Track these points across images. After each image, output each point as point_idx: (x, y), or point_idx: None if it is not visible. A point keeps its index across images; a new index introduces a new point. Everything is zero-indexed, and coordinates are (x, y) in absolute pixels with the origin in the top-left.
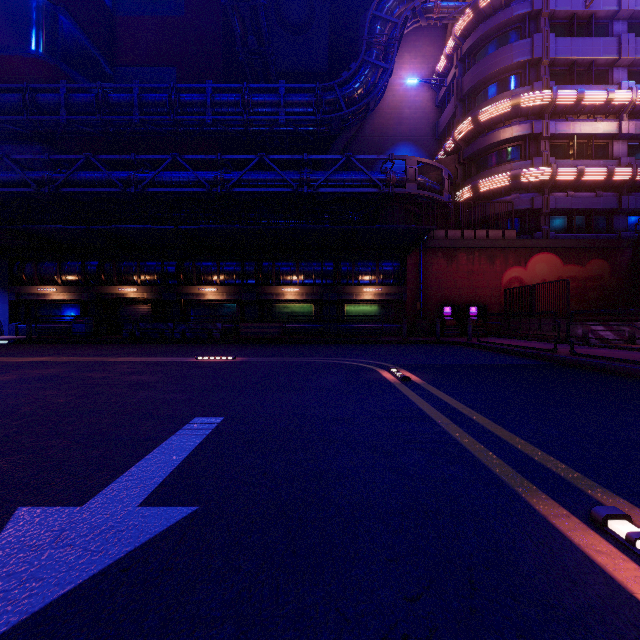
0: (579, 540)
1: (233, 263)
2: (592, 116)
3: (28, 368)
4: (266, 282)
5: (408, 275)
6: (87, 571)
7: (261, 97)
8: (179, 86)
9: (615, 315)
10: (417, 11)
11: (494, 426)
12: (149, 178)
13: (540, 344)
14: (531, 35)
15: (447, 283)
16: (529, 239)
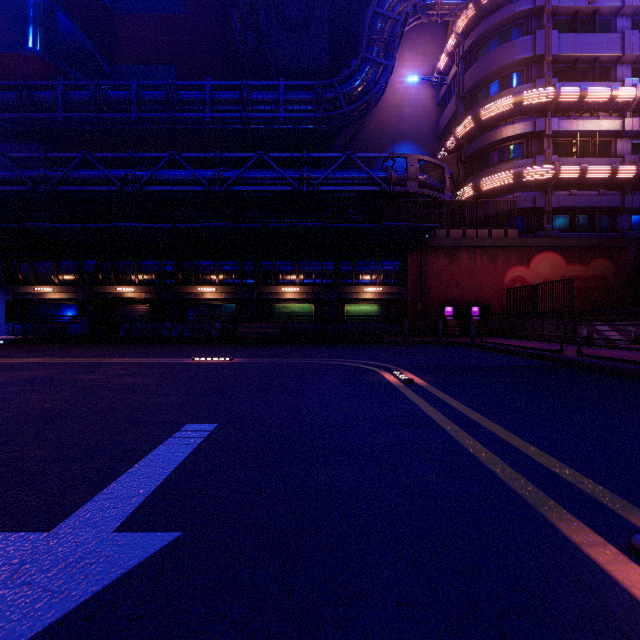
0: (622, 577)
1: (232, 262)
2: (595, 114)
3: (19, 370)
4: (265, 282)
5: (409, 274)
6: (42, 620)
7: (260, 95)
8: (177, 83)
9: (619, 315)
10: (418, 8)
11: (507, 434)
12: (147, 176)
13: (544, 344)
14: (534, 32)
15: (449, 283)
16: (532, 238)
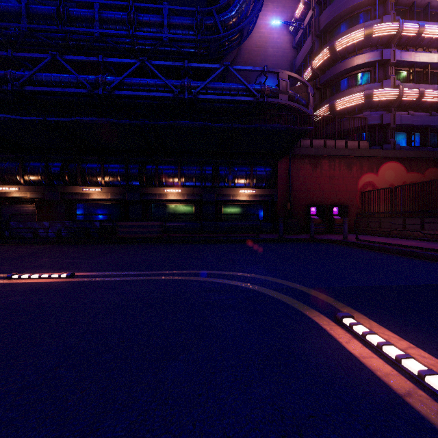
0: None
1: (118, 165)
2: (427, 49)
3: None
4: (150, 183)
5: (279, 179)
6: None
7: (146, 16)
8: None
9: None
10: None
11: None
12: (27, 75)
13: (425, 243)
14: None
15: (312, 186)
16: (380, 149)
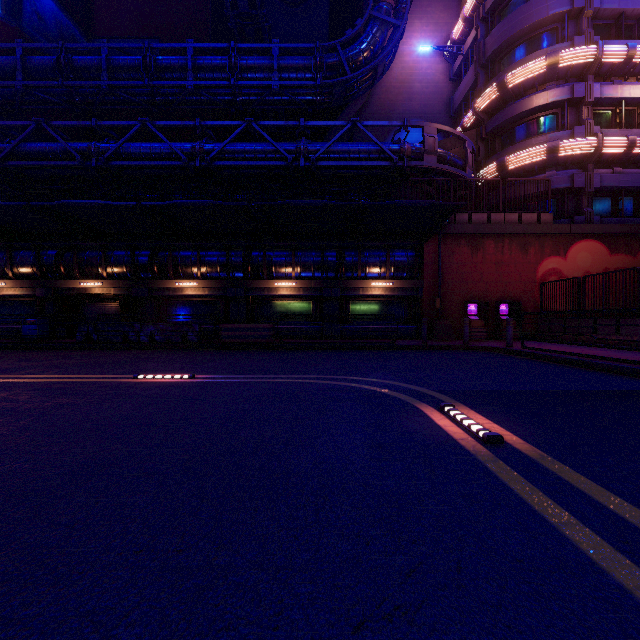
0: None
1: (217, 252)
2: None
3: None
4: (256, 275)
5: (425, 266)
6: None
7: (251, 59)
8: (155, 46)
9: None
10: None
11: None
12: (113, 148)
13: (611, 352)
14: None
15: (471, 276)
16: (570, 223)
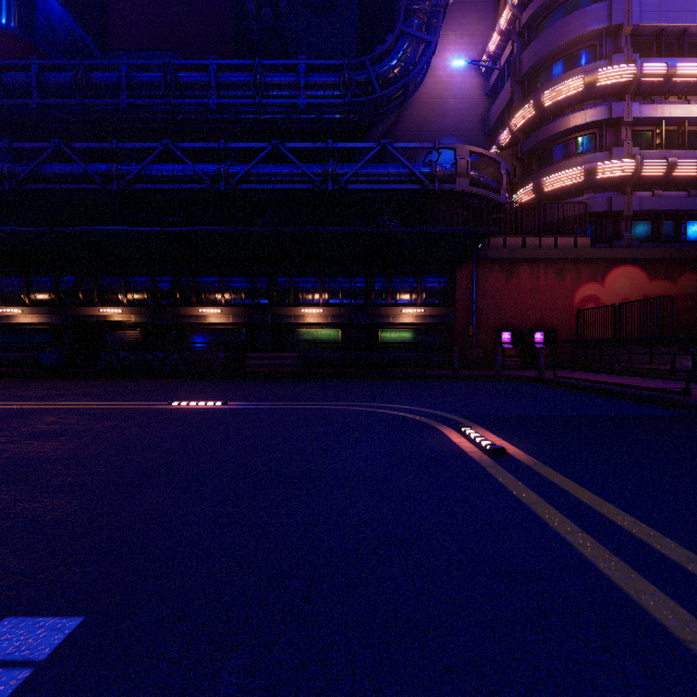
0: None
1: (241, 278)
2: (684, 97)
3: None
4: (282, 302)
5: (457, 293)
6: None
7: (277, 77)
8: (176, 63)
9: None
10: None
11: None
12: (135, 171)
13: (641, 381)
14: None
15: (506, 303)
16: (607, 248)
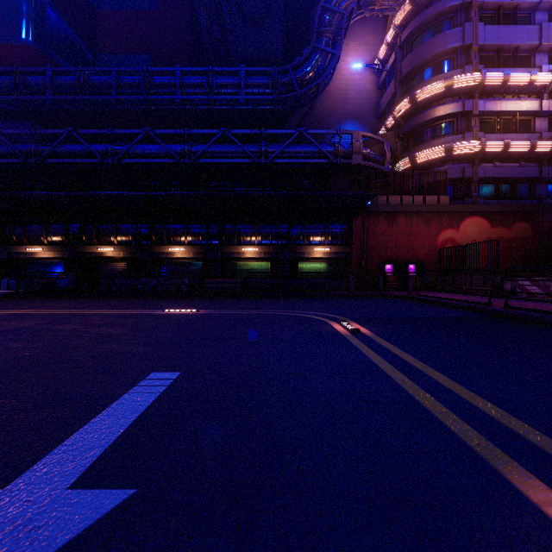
0: None
1: (199, 226)
2: (516, 96)
3: (7, 320)
4: (228, 242)
5: (354, 236)
6: None
7: (224, 79)
8: (151, 69)
9: (538, 272)
10: (361, 3)
11: (450, 382)
12: (124, 150)
13: (473, 297)
14: (462, 24)
15: (388, 243)
16: (461, 204)
